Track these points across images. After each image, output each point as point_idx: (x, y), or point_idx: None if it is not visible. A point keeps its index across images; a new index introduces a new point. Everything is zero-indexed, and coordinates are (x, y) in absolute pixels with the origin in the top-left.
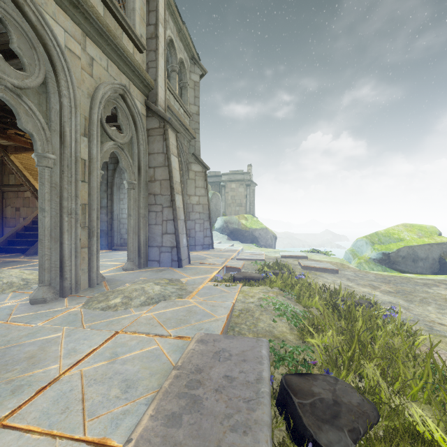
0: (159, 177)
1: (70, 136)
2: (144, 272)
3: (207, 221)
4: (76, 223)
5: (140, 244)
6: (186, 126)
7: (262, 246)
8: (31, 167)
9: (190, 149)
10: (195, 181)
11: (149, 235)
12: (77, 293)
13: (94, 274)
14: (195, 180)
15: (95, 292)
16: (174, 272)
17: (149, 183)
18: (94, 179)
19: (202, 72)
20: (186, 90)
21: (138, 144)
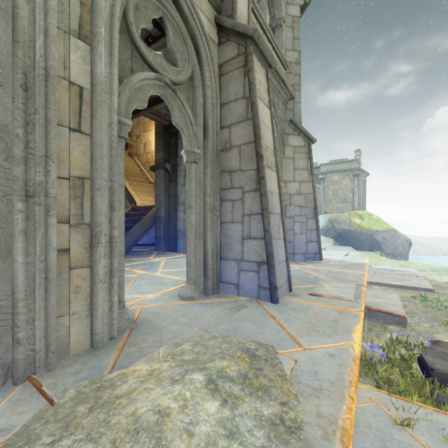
0: (237, 140)
1: (34, 23)
2: (209, 308)
3: (312, 218)
4: (46, 215)
5: (207, 254)
6: (281, 75)
7: (388, 256)
8: (127, 169)
9: (286, 114)
10: (294, 161)
11: (221, 239)
12: (49, 371)
13: (99, 323)
14: (294, 159)
15: (78, 378)
16: (262, 314)
17: (222, 153)
18: (99, 127)
19: (303, 1)
20: (280, 30)
21: (204, 88)
